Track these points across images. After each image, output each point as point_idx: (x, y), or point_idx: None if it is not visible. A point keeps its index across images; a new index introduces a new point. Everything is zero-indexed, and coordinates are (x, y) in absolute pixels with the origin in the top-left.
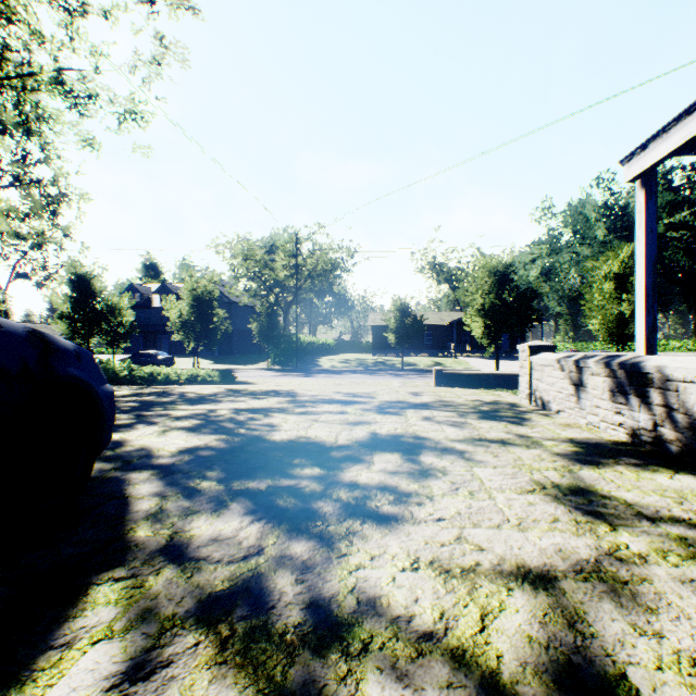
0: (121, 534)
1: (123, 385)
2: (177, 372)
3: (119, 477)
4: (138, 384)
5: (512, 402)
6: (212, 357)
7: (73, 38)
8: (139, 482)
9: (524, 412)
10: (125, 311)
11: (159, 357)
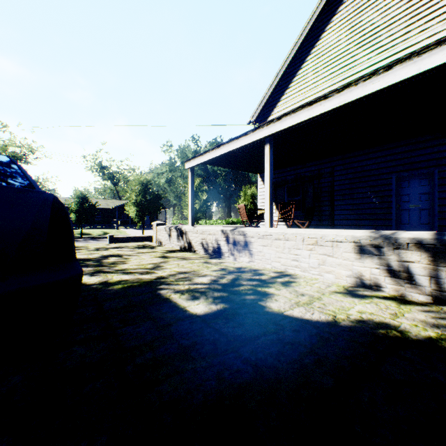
0: None
1: None
2: None
3: None
4: None
5: (151, 244)
6: None
7: None
8: None
9: (154, 246)
10: None
11: None
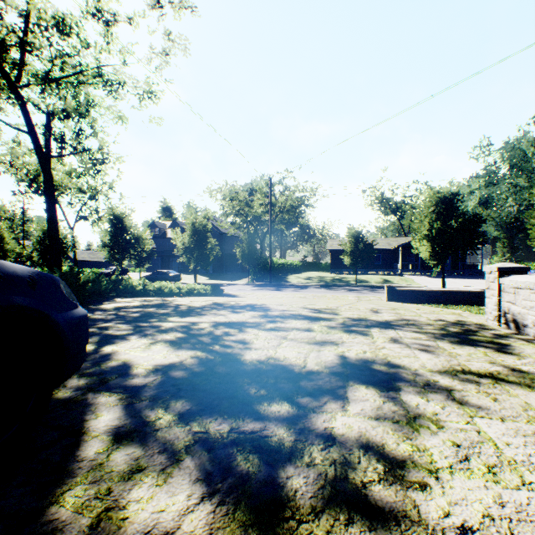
0: (46, 504)
1: (138, 297)
2: (179, 287)
3: (88, 402)
4: (150, 296)
5: (478, 323)
6: (208, 274)
7: (109, 43)
8: (103, 410)
9: (498, 336)
10: (148, 241)
11: (170, 274)
